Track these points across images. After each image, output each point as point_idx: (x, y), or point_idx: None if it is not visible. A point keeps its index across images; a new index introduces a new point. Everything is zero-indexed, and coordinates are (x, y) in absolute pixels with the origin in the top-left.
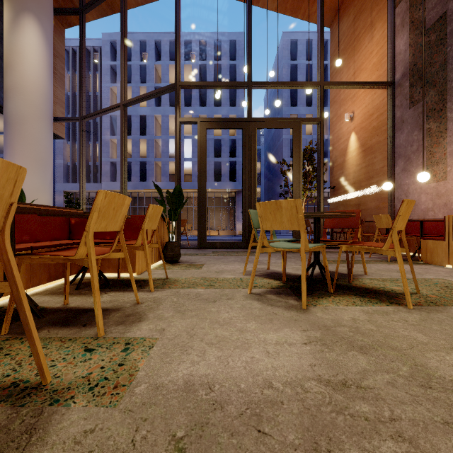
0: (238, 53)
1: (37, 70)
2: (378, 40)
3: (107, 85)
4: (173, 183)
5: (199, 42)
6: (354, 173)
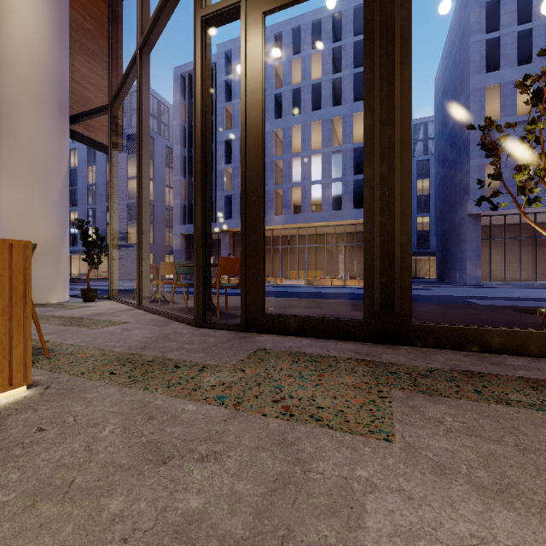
0: None
1: (31, 29)
2: None
3: (222, 105)
4: (296, 216)
5: (331, 18)
6: None
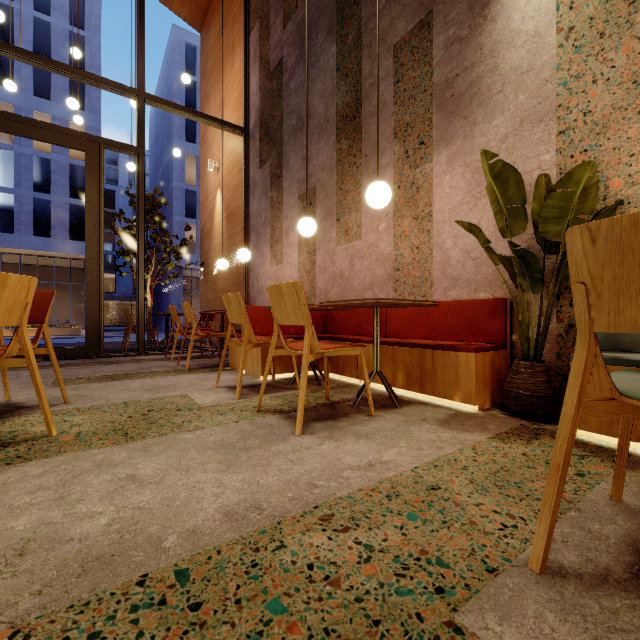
0: (90, 19)
1: None
2: (238, 70)
3: None
4: None
5: None
6: (220, 245)
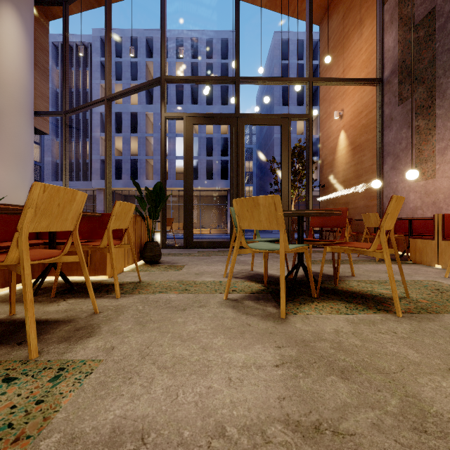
0: (230, 52)
1: (15, 61)
2: (367, 37)
3: (98, 81)
4: None
5: (191, 40)
6: (344, 171)
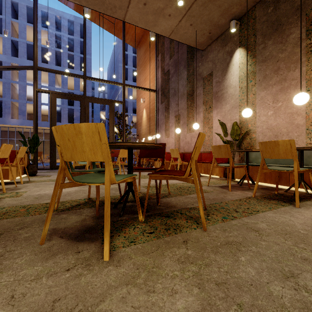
0: (87, 35)
1: None
2: (152, 68)
3: None
4: (30, 121)
5: (55, 16)
6: (145, 129)
